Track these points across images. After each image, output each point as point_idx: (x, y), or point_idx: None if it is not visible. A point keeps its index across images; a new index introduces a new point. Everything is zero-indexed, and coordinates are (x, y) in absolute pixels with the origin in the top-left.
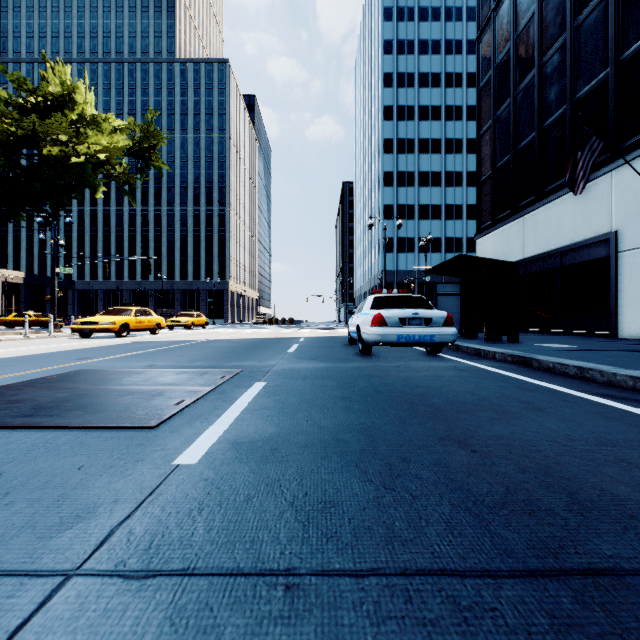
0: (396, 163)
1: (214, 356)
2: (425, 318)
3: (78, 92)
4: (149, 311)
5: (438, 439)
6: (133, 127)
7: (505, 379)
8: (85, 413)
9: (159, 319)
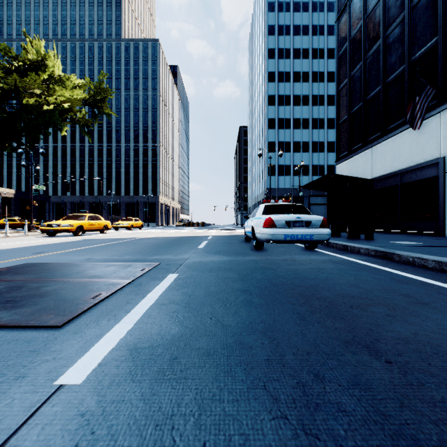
0: (277, 112)
1: (141, 251)
2: (306, 221)
3: (50, 60)
4: (99, 217)
5: (344, 343)
6: (89, 85)
7: (377, 271)
8: (2, 309)
9: (106, 222)
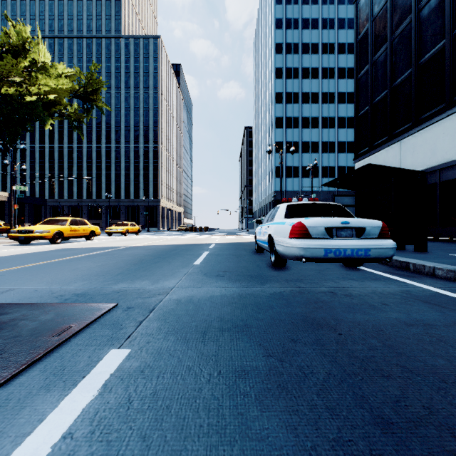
0: (285, 110)
1: (110, 270)
2: (356, 228)
3: (37, 48)
4: (84, 221)
5: None
6: (79, 75)
7: None
8: None
9: (94, 228)
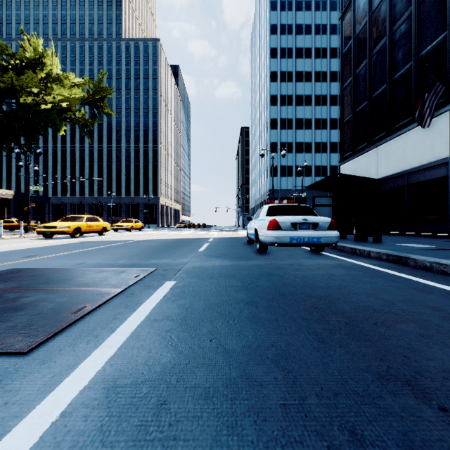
0: (279, 112)
1: (138, 254)
2: (313, 223)
3: (48, 58)
4: (97, 218)
5: (379, 378)
6: (88, 83)
7: (394, 278)
8: None
9: (105, 224)
